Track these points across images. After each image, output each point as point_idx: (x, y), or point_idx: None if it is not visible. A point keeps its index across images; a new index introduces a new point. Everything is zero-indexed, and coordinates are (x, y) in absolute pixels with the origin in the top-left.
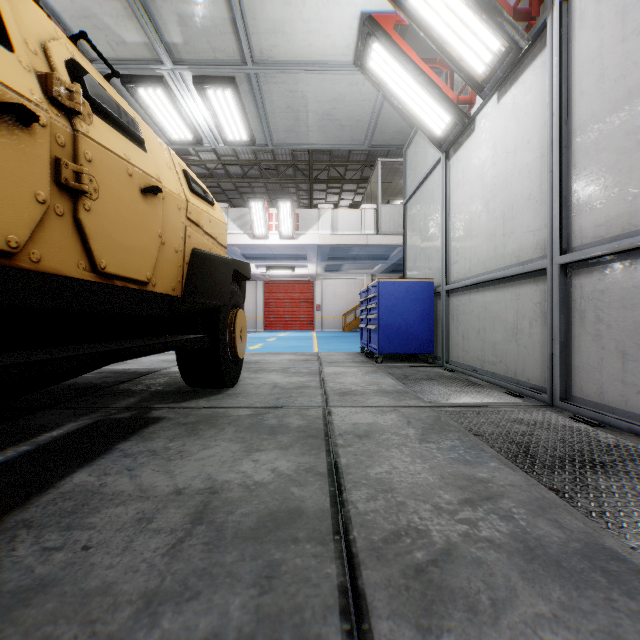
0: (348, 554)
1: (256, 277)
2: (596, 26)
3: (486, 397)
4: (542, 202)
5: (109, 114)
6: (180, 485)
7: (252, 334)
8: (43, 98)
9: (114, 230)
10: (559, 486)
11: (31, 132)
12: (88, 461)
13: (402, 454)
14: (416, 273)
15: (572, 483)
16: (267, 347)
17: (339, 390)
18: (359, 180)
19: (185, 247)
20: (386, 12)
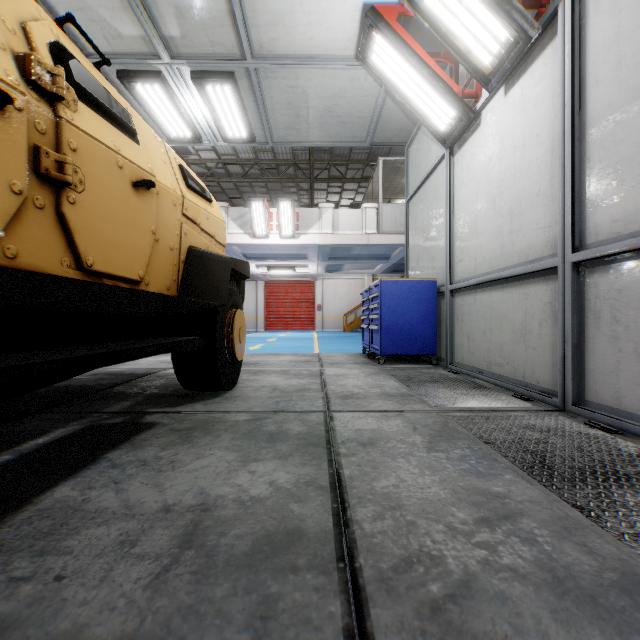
0: (354, 586)
1: (257, 277)
2: (612, 11)
3: (494, 401)
4: (553, 198)
5: (97, 102)
6: (169, 501)
7: (252, 334)
8: (20, 80)
9: (102, 225)
10: (583, 502)
11: (6, 116)
12: (73, 472)
13: (409, 465)
14: (419, 272)
15: (596, 499)
16: (267, 347)
17: (341, 393)
18: (360, 179)
19: (181, 245)
20: (389, 3)
